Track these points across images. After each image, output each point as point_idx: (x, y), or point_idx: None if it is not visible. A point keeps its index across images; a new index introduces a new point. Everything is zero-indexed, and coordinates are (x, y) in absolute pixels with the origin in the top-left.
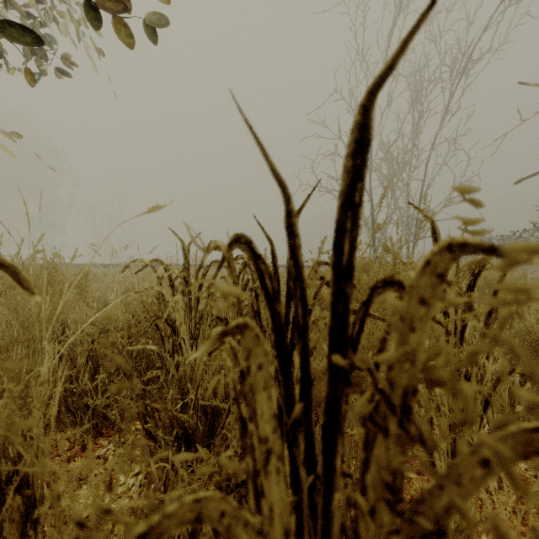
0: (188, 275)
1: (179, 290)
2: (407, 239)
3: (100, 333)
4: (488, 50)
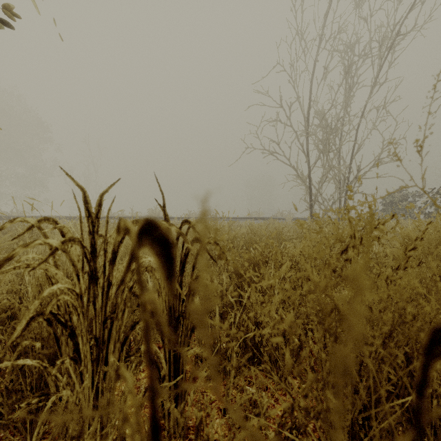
0: (84, 246)
1: (78, 266)
2: (340, 195)
3: (19, 303)
4: (413, 28)
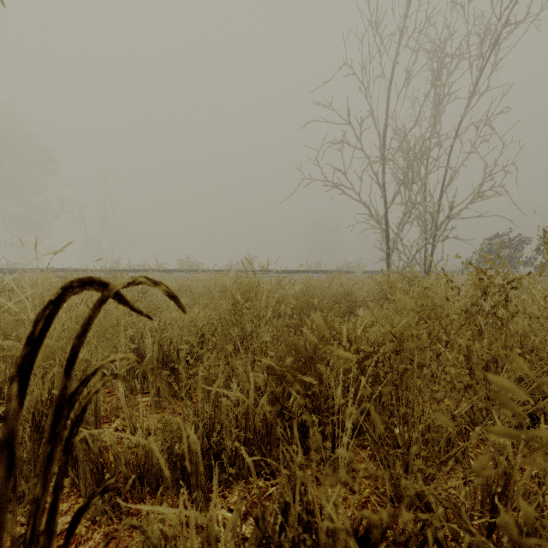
0: None
1: None
2: (426, 241)
3: None
4: (525, 18)
